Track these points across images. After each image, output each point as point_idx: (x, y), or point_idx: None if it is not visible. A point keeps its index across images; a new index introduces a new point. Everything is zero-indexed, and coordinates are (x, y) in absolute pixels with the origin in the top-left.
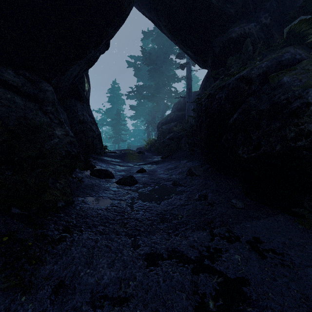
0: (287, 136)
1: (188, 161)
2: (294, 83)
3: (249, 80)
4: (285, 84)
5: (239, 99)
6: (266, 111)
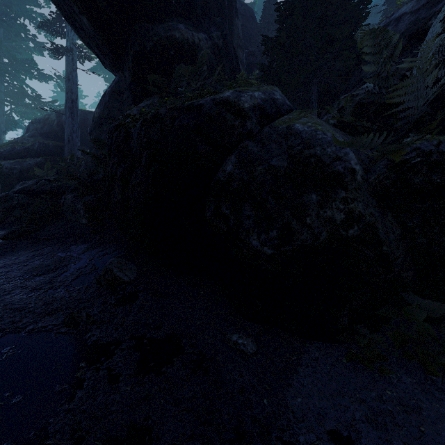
0: (335, 219)
1: (91, 246)
2: (317, 135)
3: (240, 110)
4: (303, 134)
5: (226, 140)
6: (285, 170)
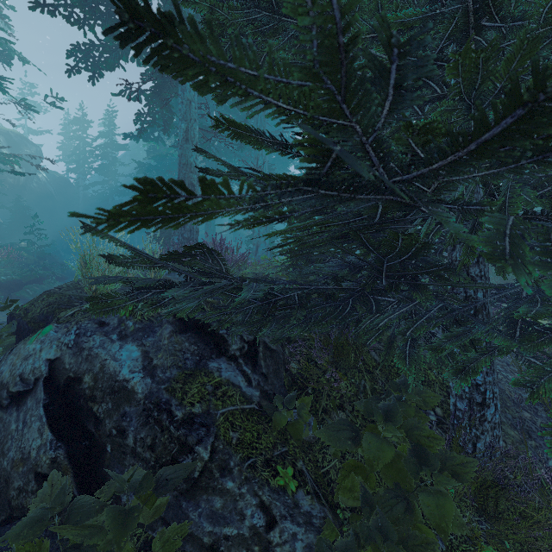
0: None
1: None
2: None
3: None
4: None
5: None
6: None
